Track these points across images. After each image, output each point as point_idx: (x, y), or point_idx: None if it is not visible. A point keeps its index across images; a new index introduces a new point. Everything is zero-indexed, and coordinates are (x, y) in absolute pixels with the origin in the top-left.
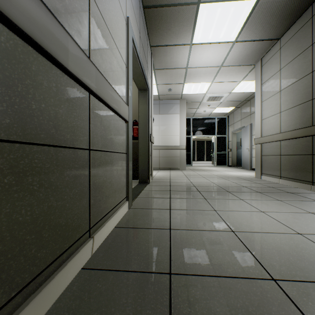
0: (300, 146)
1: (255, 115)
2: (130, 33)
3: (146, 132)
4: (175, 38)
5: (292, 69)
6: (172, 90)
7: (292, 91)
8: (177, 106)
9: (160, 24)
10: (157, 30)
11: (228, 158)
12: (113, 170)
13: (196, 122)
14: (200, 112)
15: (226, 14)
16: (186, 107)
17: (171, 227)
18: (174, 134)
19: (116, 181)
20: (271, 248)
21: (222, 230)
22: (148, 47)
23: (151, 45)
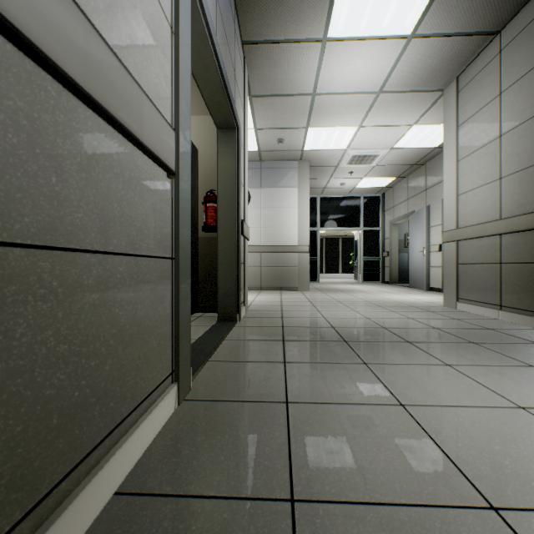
0: None
1: (444, 187)
2: None
3: (234, 215)
4: (294, 25)
5: (529, 90)
6: (285, 142)
7: (528, 134)
8: (294, 173)
9: None
10: (255, 3)
11: (383, 269)
12: (115, 310)
13: (327, 205)
14: (334, 186)
15: None
16: (309, 176)
17: (295, 490)
18: (289, 225)
19: (128, 341)
20: None
21: (457, 500)
22: (238, 43)
23: (244, 39)
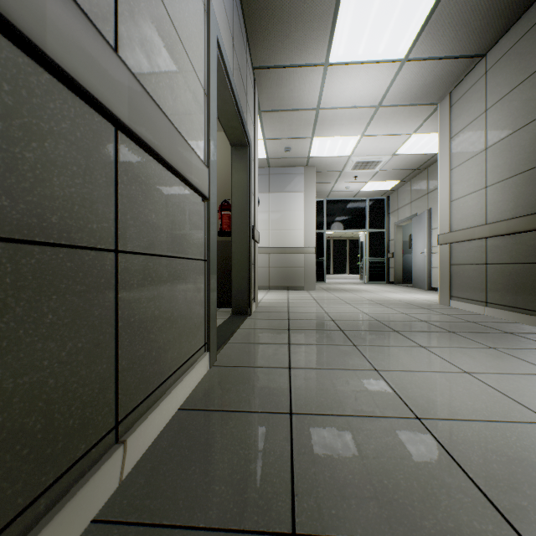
0: (525, 247)
1: (439, 194)
2: (212, 29)
3: (246, 222)
4: (298, 53)
5: (509, 109)
6: (292, 150)
7: (508, 149)
8: (301, 178)
9: (271, 25)
10: (265, 37)
11: (388, 270)
12: (177, 294)
13: (333, 207)
14: (339, 189)
15: (391, 6)
16: (315, 180)
17: (293, 409)
18: (296, 227)
19: (183, 315)
20: (506, 461)
21: (396, 414)
22: (249, 70)
23: (255, 65)
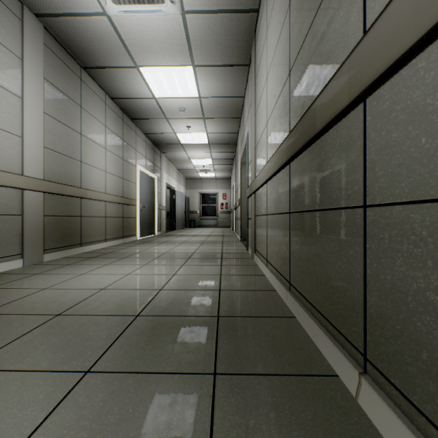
0: None
1: None
2: None
3: None
4: None
5: None
6: None
7: None
8: None
9: None
10: None
11: None
12: None
13: None
14: None
15: None
16: None
17: None
18: None
19: None
20: None
21: None
22: None
23: None
